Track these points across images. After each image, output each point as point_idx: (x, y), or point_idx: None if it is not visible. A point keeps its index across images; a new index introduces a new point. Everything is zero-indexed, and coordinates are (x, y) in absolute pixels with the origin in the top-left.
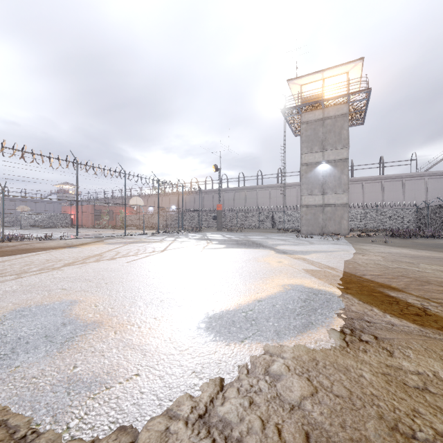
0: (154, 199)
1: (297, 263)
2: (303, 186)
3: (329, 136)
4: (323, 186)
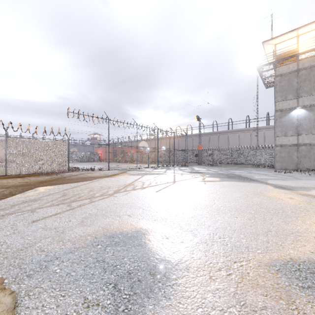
0: (150, 142)
1: (311, 200)
2: (277, 129)
3: (304, 84)
4: (297, 128)
